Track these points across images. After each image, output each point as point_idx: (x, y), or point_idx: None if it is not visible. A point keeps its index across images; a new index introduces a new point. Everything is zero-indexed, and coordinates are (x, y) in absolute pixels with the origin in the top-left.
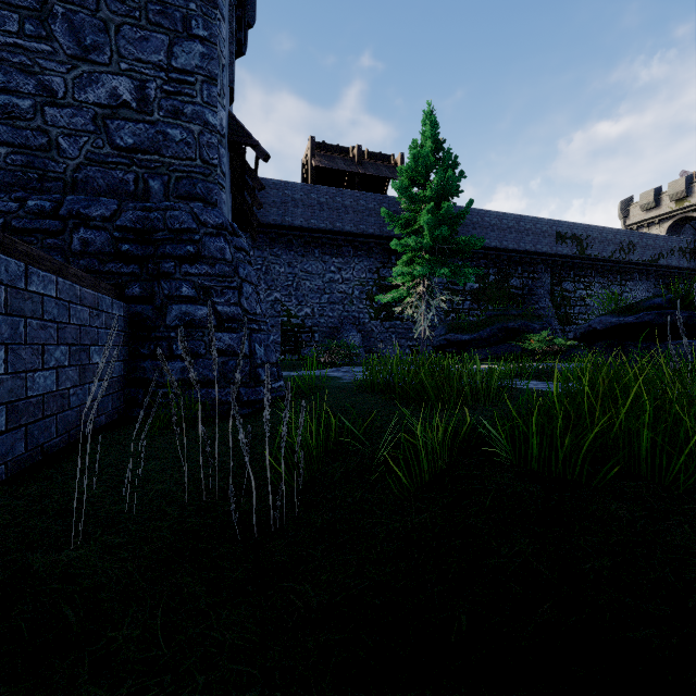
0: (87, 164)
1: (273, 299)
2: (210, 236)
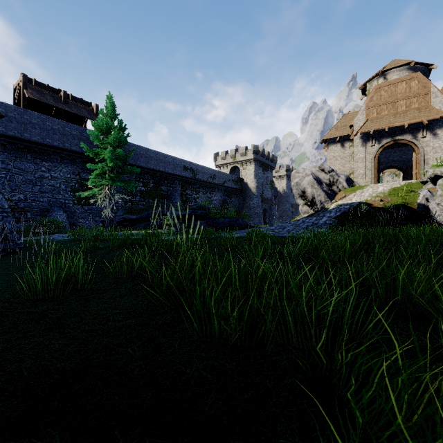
0: None
1: None
2: None
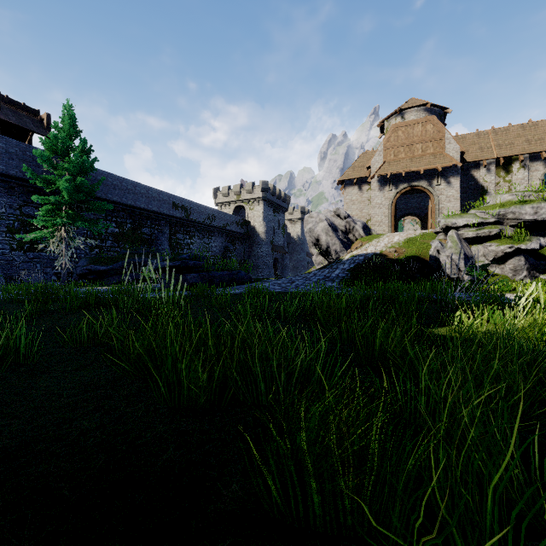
0: None
1: None
2: None
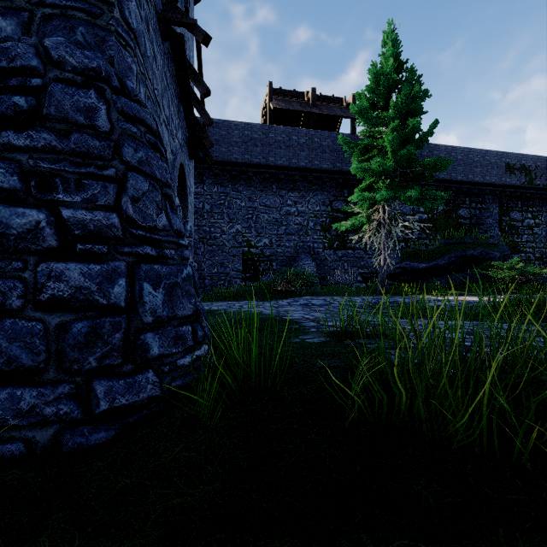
0: None
1: (235, 231)
2: (67, 84)
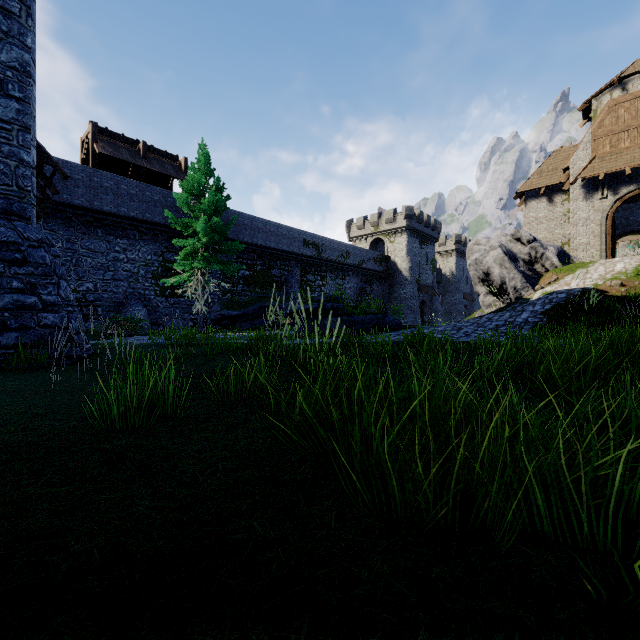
0: None
1: None
2: (33, 247)
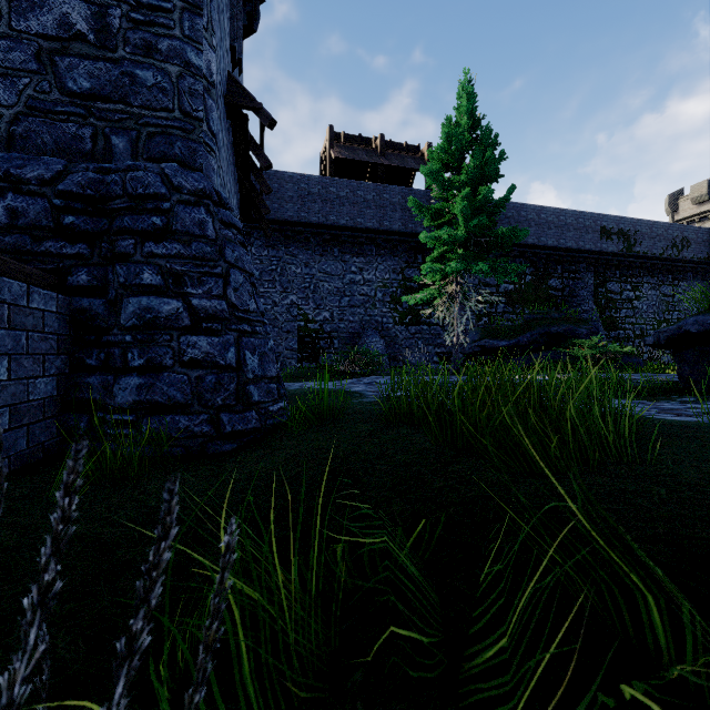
0: (28, 114)
1: (289, 302)
2: (185, 205)
